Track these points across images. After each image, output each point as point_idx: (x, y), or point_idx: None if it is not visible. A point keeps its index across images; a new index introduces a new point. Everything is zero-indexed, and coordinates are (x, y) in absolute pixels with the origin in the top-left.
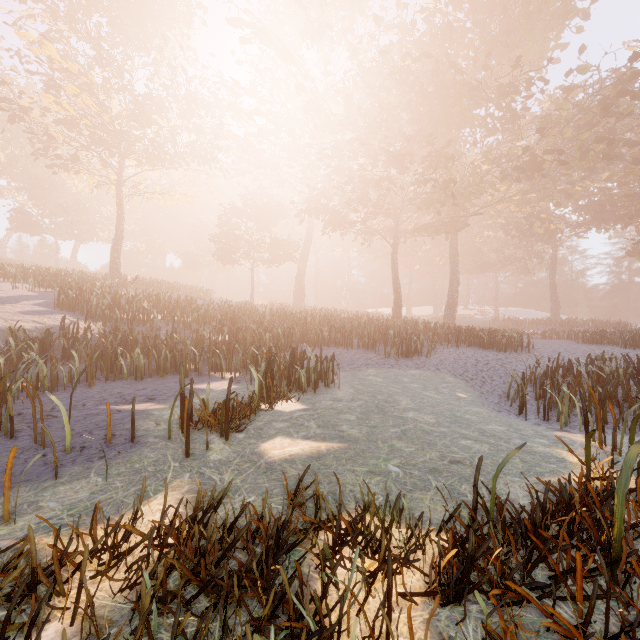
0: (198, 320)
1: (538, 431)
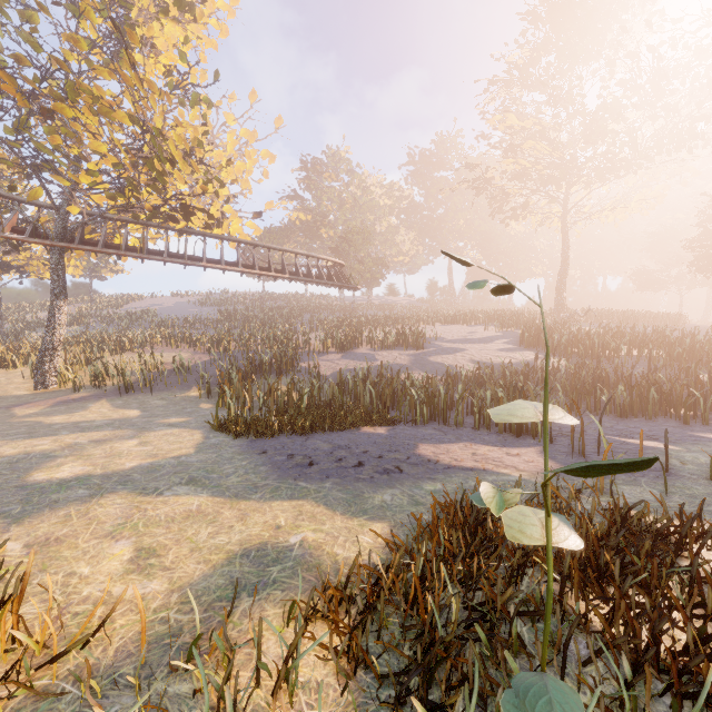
0: (683, 356)
1: None
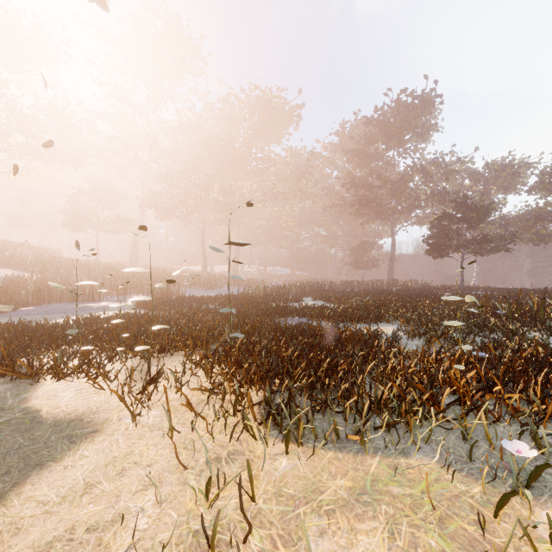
0: (99, 273)
1: None
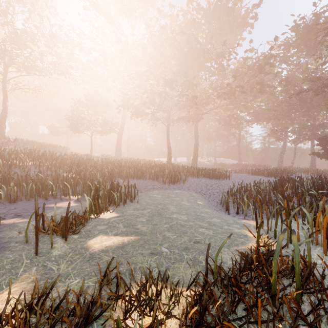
0: (56, 165)
1: (235, 220)
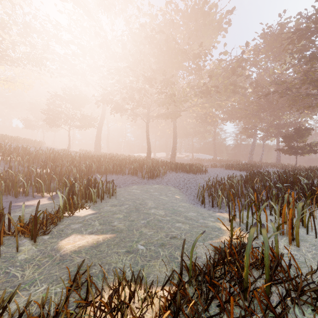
0: (29, 160)
1: (210, 214)
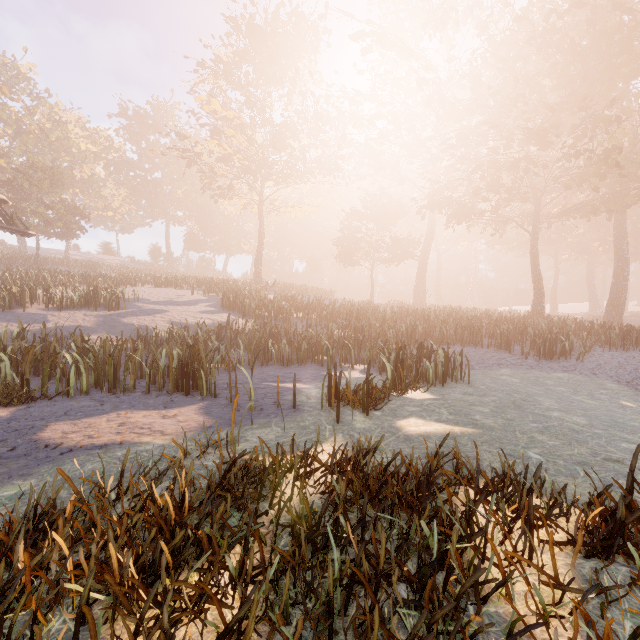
0: (327, 317)
1: None
